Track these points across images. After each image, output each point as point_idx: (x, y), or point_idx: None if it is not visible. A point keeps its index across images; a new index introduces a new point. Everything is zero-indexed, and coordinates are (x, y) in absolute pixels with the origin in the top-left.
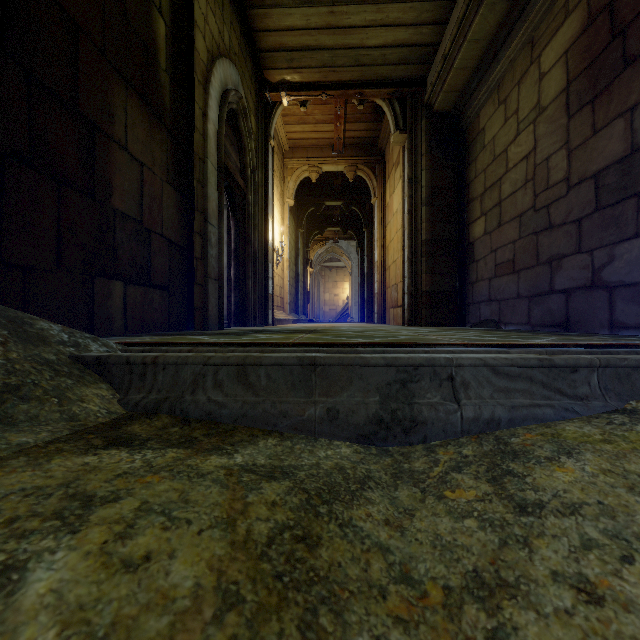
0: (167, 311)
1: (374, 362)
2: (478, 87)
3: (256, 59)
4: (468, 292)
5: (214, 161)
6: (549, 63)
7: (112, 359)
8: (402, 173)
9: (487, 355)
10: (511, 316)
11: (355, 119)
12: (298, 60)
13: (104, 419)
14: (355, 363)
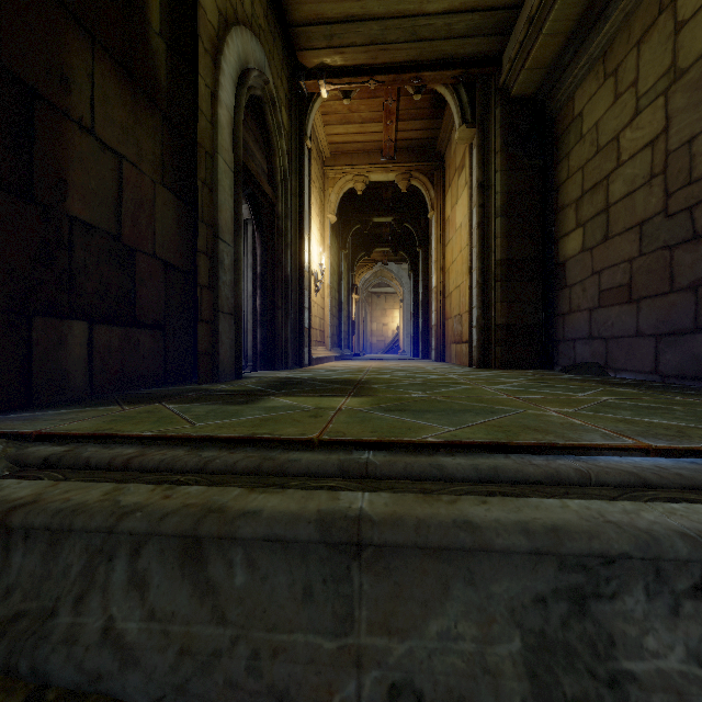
0: (162, 357)
1: (504, 545)
2: (574, 59)
3: (288, 39)
4: (557, 326)
5: (228, 158)
6: (693, 5)
7: None
8: (469, 177)
9: None
10: (625, 360)
11: (409, 116)
12: (340, 36)
13: None
14: (456, 545)
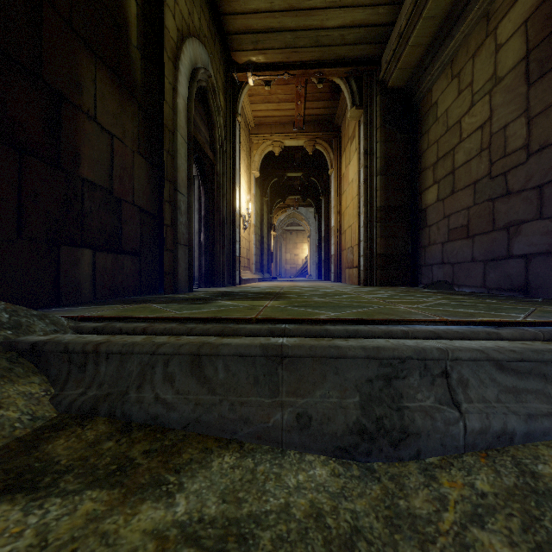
0: (138, 276)
1: (352, 354)
2: (431, 63)
3: (224, 42)
4: (420, 255)
5: (184, 134)
6: (506, 34)
7: (48, 347)
8: (358, 145)
9: (485, 343)
10: (465, 279)
11: (314, 98)
12: (263, 42)
13: (23, 431)
14: (329, 355)
